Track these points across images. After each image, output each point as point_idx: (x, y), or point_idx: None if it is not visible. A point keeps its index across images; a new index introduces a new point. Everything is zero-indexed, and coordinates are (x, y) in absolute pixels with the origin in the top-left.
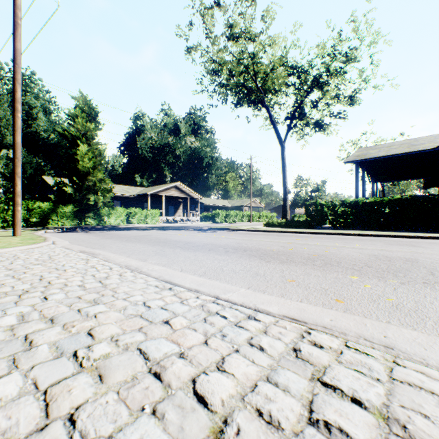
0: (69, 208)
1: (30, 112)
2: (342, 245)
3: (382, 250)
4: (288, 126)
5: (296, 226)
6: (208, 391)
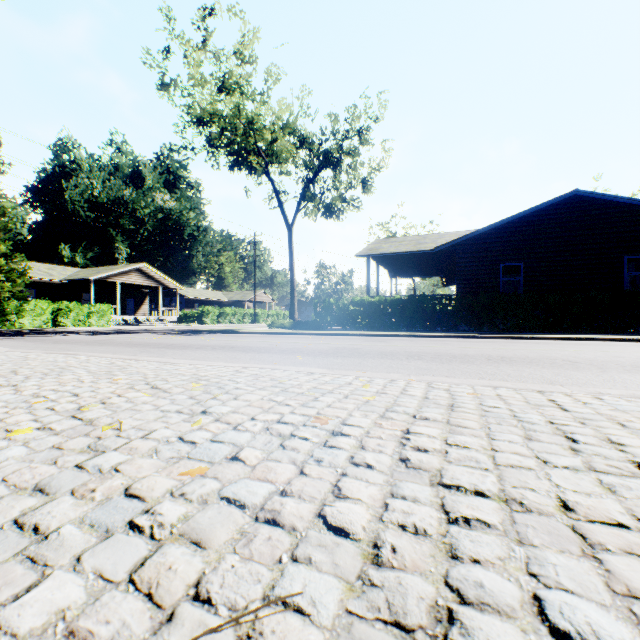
0: None
1: None
2: (327, 342)
3: (352, 344)
4: (297, 207)
5: (305, 328)
6: (200, 374)
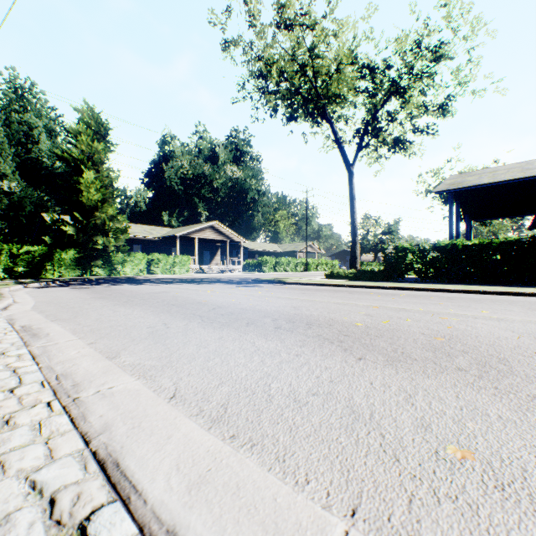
0: (69, 253)
1: (30, 133)
2: (460, 311)
3: None
4: (358, 145)
5: (370, 278)
6: None
